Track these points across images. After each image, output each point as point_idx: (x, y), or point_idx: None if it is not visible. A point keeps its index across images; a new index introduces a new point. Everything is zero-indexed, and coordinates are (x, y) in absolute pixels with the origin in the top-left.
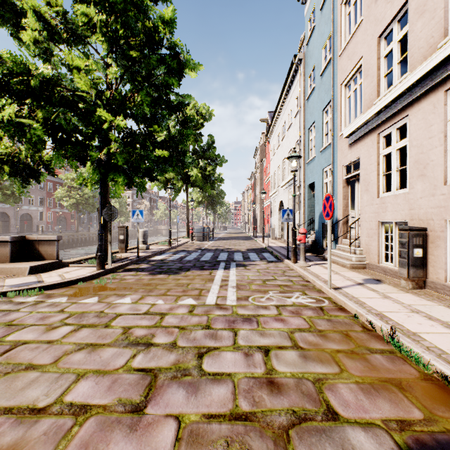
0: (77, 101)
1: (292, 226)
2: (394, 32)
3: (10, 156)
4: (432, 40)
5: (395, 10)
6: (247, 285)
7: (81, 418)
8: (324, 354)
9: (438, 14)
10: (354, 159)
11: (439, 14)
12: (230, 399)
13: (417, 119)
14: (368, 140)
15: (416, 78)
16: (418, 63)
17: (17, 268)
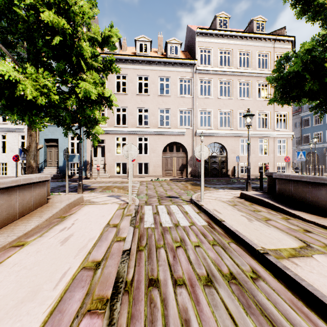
0: (36, 42)
1: (91, 163)
2: (121, 110)
3: (42, 87)
4: (134, 123)
5: (123, 106)
6: (121, 183)
7: (177, 185)
8: (160, 182)
9: (136, 119)
10: (101, 139)
11: (136, 119)
12: (171, 183)
13: (130, 138)
14: (110, 136)
15: (133, 130)
16: (130, 125)
17: (80, 198)
